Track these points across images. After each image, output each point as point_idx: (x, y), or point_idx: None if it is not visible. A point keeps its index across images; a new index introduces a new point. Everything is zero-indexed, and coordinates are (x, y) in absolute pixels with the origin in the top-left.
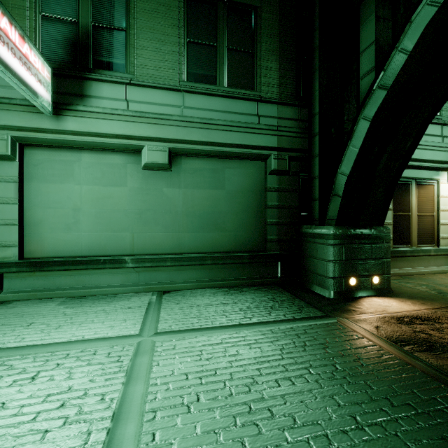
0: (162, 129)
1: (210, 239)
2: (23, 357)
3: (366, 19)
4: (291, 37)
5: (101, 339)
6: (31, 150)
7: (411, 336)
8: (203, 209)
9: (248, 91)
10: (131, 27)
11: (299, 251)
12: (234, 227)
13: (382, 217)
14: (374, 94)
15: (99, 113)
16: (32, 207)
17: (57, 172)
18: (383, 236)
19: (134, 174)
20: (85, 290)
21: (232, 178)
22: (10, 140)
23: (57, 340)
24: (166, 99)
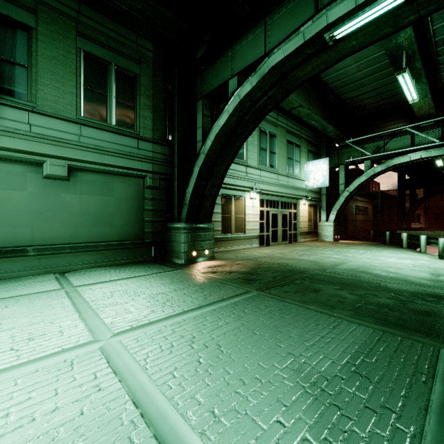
0: (62, 150)
1: (102, 232)
2: None
3: (199, 112)
4: (161, 100)
5: (35, 293)
6: None
7: (210, 271)
8: (96, 210)
9: (131, 130)
10: (33, 66)
11: (166, 239)
12: (121, 224)
13: (210, 217)
14: (201, 155)
15: (2, 130)
16: None
17: None
18: (210, 228)
19: (34, 181)
20: None
21: (119, 189)
22: None
23: None
24: (66, 128)
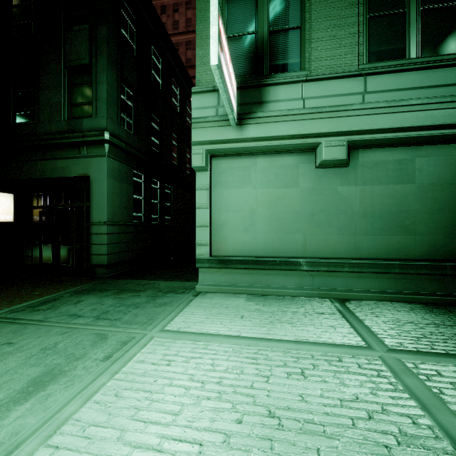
0: (339, 122)
1: (394, 243)
2: (269, 349)
3: None
4: None
5: (329, 344)
6: (216, 160)
7: None
8: (385, 208)
9: (452, 55)
10: (306, 22)
11: None
12: (428, 230)
13: None
14: None
15: (276, 116)
16: (217, 211)
17: (237, 178)
18: None
19: (305, 174)
20: (262, 289)
21: (424, 169)
22: (205, 153)
23: (284, 337)
24: (345, 88)
